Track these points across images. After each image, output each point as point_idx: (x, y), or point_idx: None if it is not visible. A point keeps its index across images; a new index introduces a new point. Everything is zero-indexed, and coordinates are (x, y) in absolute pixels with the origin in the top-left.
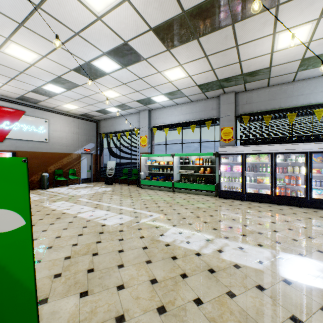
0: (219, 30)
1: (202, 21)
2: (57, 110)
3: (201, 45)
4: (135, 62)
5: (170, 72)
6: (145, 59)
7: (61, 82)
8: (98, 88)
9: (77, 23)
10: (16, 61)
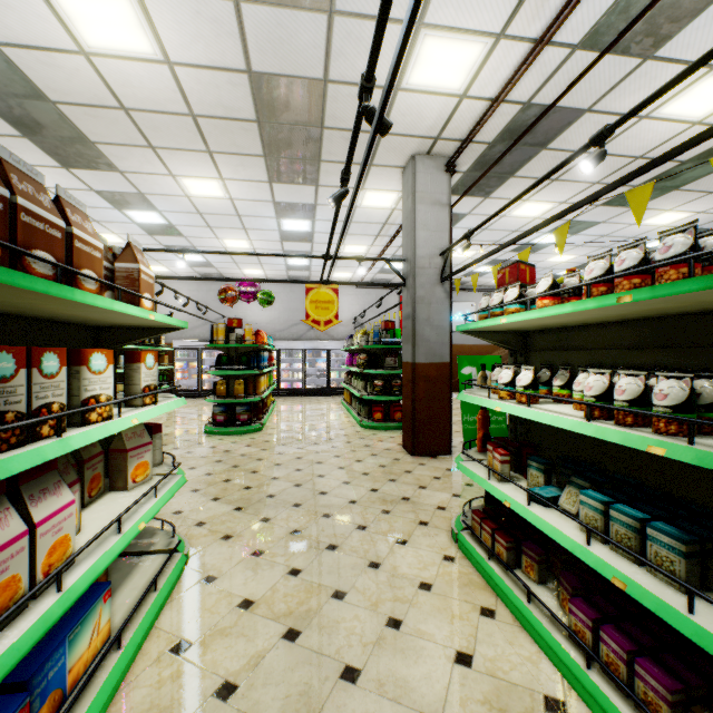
0: (707, 175)
1: (670, 181)
2: (485, 287)
3: (689, 190)
4: (587, 228)
5: (655, 219)
6: (602, 222)
7: (495, 262)
8: (541, 257)
9: (516, 226)
10: (456, 259)
